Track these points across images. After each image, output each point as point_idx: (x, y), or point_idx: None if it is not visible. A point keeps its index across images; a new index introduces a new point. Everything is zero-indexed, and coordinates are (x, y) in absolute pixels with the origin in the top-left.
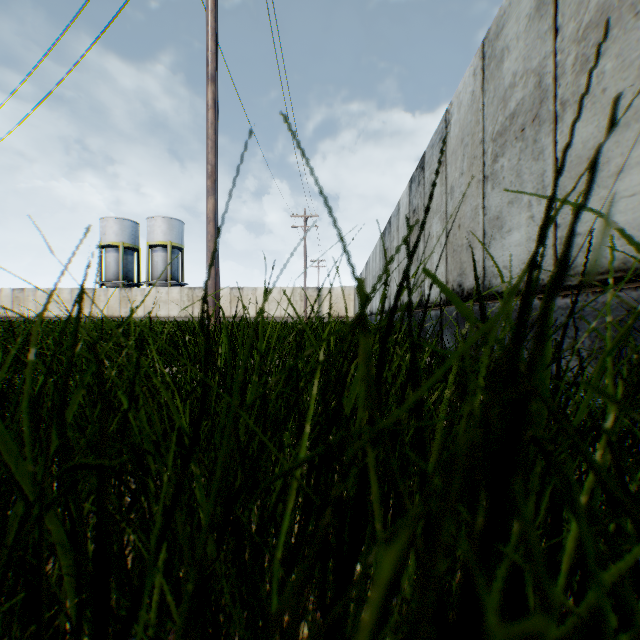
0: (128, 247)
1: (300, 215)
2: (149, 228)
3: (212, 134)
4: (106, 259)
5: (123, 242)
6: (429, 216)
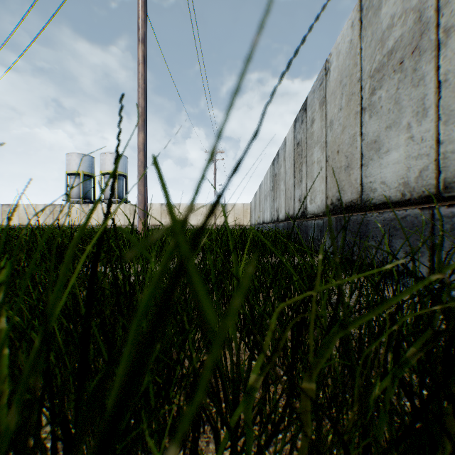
0: (86, 174)
1: None
2: (102, 161)
3: (142, 83)
4: (70, 183)
5: (83, 171)
6: (311, 146)
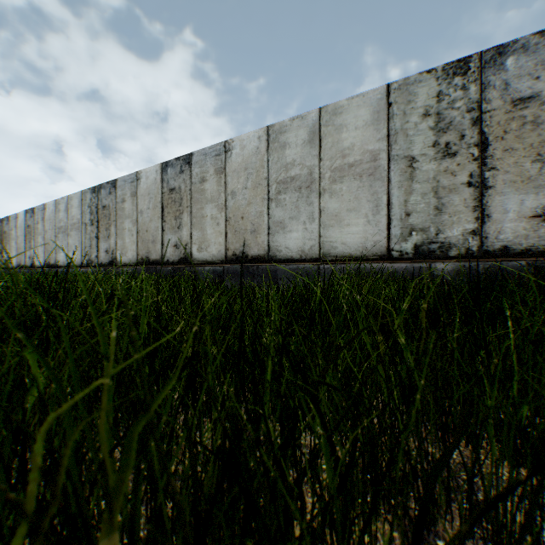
0: None
1: None
2: None
3: None
4: None
5: None
6: (38, 234)
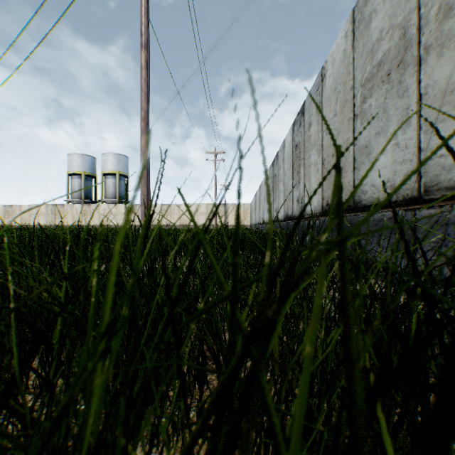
0: (88, 175)
1: (212, 152)
2: (103, 161)
3: (145, 88)
4: (72, 183)
5: (84, 171)
6: (308, 149)
